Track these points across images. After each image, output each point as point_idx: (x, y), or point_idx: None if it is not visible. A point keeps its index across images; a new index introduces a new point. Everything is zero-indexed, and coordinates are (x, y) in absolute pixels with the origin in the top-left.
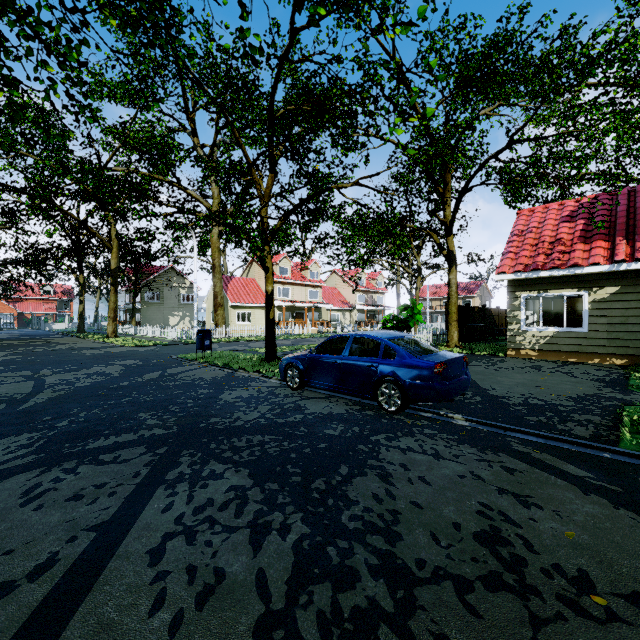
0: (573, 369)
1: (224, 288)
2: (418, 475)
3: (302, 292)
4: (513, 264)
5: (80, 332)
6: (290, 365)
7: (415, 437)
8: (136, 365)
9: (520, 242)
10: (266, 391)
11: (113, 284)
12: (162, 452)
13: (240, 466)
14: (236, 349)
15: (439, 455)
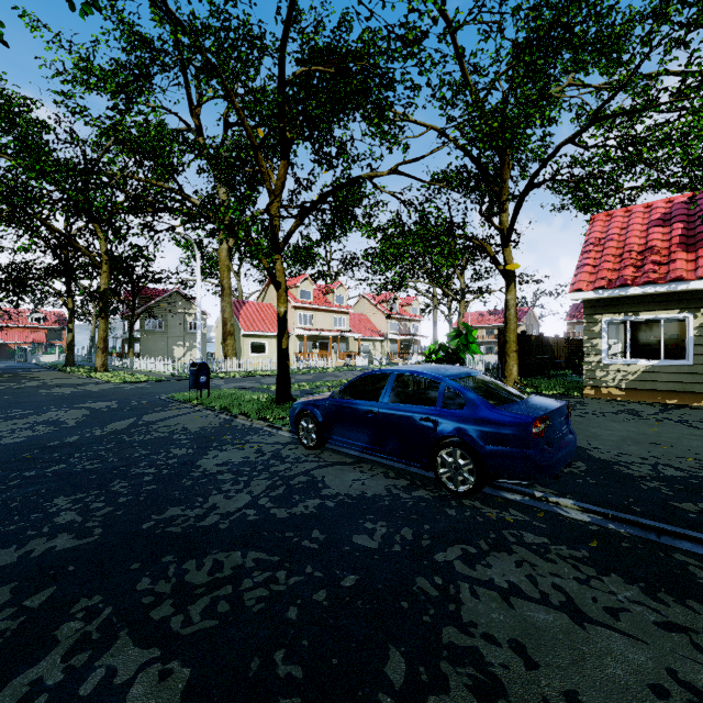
0: (684, 415)
1: (235, 314)
2: (562, 687)
3: (326, 319)
4: (592, 279)
5: (68, 365)
6: (304, 414)
7: (514, 554)
8: (107, 409)
9: (598, 252)
10: (269, 451)
11: (103, 309)
12: (36, 605)
13: (175, 655)
14: (244, 386)
15: (577, 609)
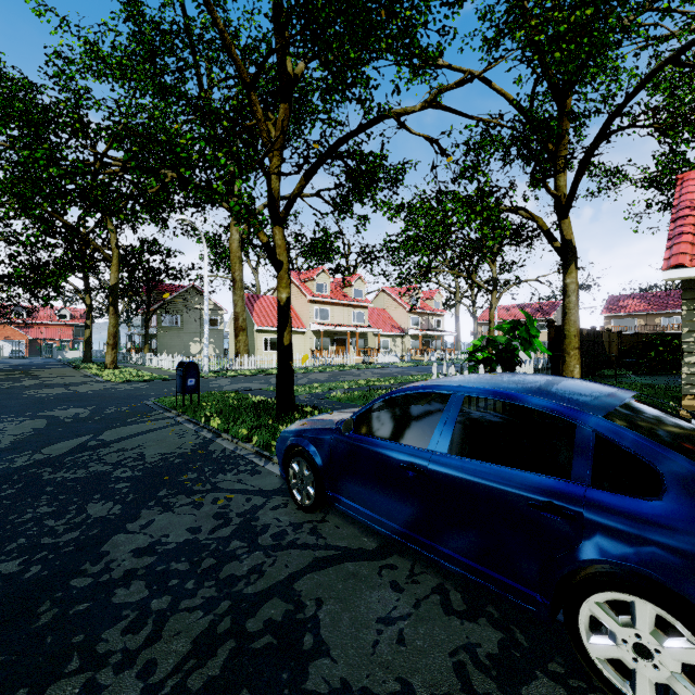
0: None
1: (249, 309)
2: None
3: (344, 314)
4: None
5: (86, 361)
6: (295, 451)
7: None
8: (71, 419)
9: None
10: (238, 514)
11: (112, 303)
12: None
13: None
14: (249, 387)
15: None
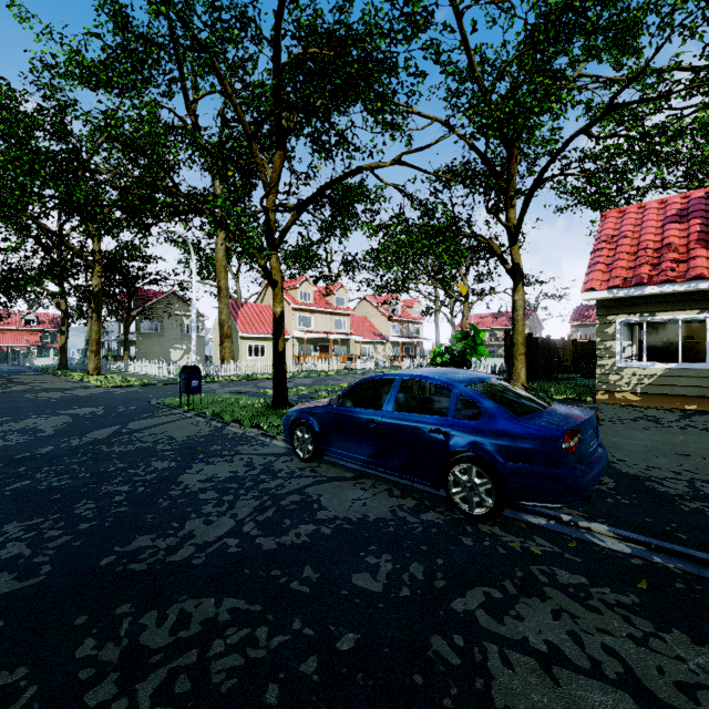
0: (708, 422)
1: (233, 316)
2: None
3: (327, 321)
4: (605, 278)
5: (61, 368)
6: (299, 422)
7: (548, 600)
8: (91, 415)
9: (611, 250)
10: (260, 464)
11: (95, 310)
12: None
13: None
14: (241, 390)
15: (642, 686)
